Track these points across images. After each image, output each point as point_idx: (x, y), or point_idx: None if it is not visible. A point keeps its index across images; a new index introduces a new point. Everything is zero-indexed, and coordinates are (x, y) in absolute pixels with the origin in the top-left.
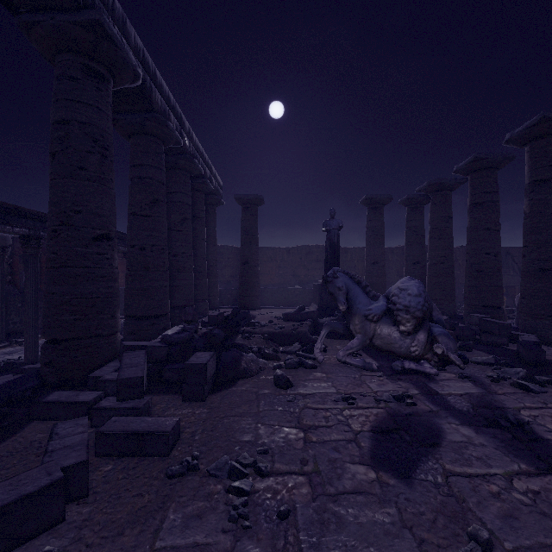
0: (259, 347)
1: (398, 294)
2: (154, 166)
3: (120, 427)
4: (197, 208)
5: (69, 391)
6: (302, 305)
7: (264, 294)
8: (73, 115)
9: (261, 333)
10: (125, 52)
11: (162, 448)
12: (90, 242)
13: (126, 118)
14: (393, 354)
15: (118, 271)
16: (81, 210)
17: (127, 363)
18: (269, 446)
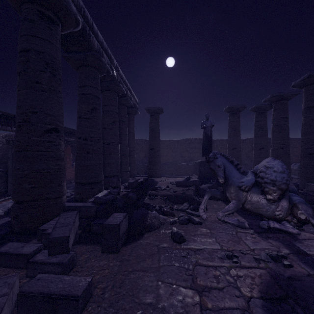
0: (160, 206)
1: (264, 171)
2: (93, 86)
3: (40, 287)
4: (122, 115)
5: (19, 242)
6: (188, 176)
7: (163, 168)
8: (31, 45)
9: (161, 195)
10: (67, 2)
11: (72, 311)
12: (43, 134)
13: (75, 56)
14: (260, 216)
15: (64, 153)
16: (36, 111)
17: (60, 223)
18: (168, 312)
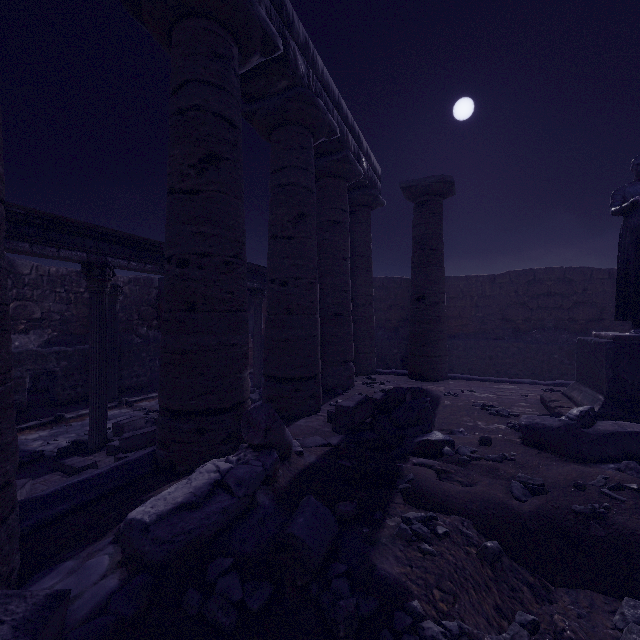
0: (469, 635)
1: None
2: (209, 81)
3: None
4: (335, 206)
5: None
6: (587, 408)
7: (452, 350)
8: None
9: (468, 510)
10: None
11: None
12: None
13: None
14: None
15: None
16: None
17: None
18: None
